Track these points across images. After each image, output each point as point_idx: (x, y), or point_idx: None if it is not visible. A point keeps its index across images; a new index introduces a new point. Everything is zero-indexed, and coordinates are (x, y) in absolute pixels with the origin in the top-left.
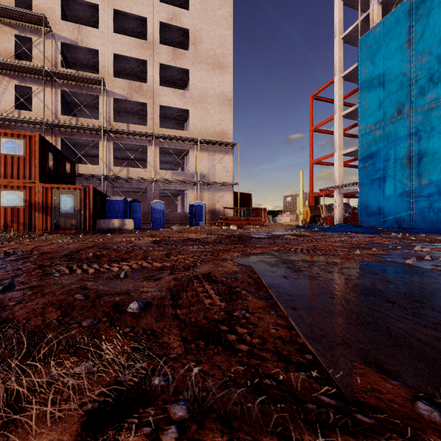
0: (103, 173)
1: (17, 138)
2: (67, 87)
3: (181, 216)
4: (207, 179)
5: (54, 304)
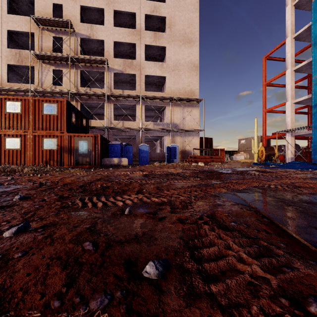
0: (106, 126)
1: (53, 103)
2: (84, 67)
3: (160, 155)
4: (179, 127)
5: (60, 259)
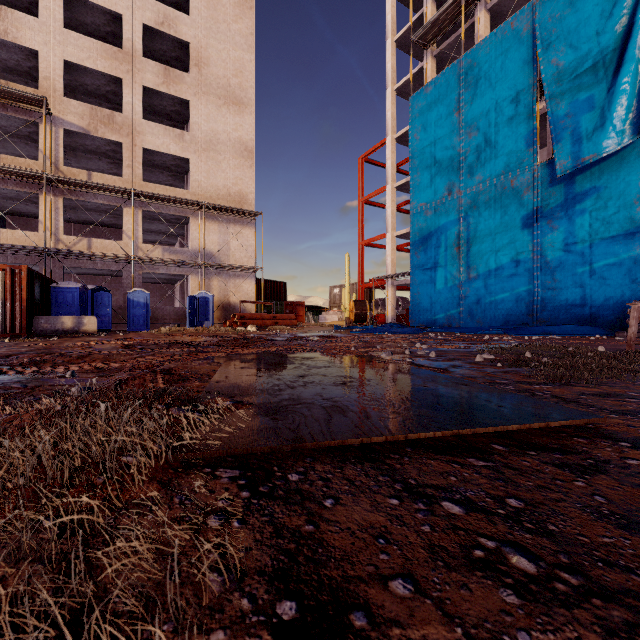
0: (45, 246)
1: None
2: None
3: (178, 313)
4: (218, 260)
5: None
